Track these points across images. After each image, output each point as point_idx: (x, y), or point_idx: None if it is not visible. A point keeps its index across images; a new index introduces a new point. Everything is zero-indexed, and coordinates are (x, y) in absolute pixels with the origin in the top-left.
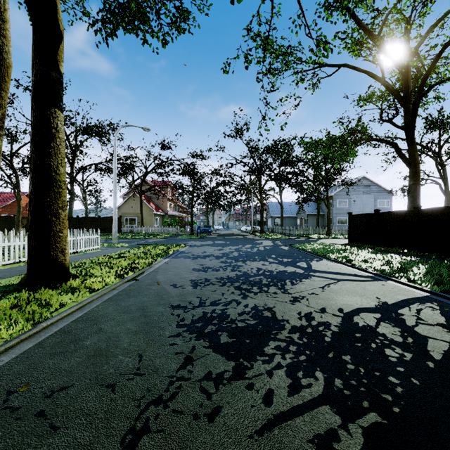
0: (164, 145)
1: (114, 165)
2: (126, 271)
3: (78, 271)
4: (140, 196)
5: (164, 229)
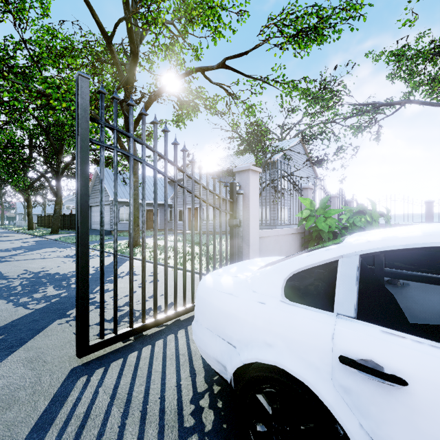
0: None
1: None
2: None
3: None
4: None
5: None
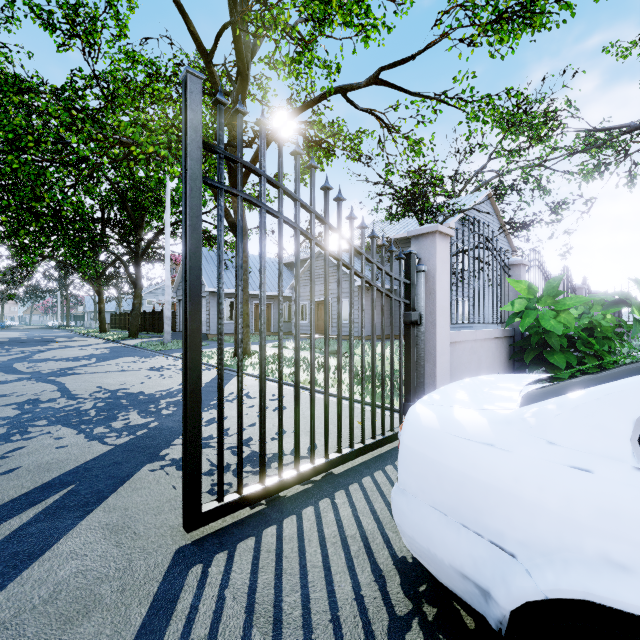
0: None
1: None
2: None
3: None
4: None
5: None
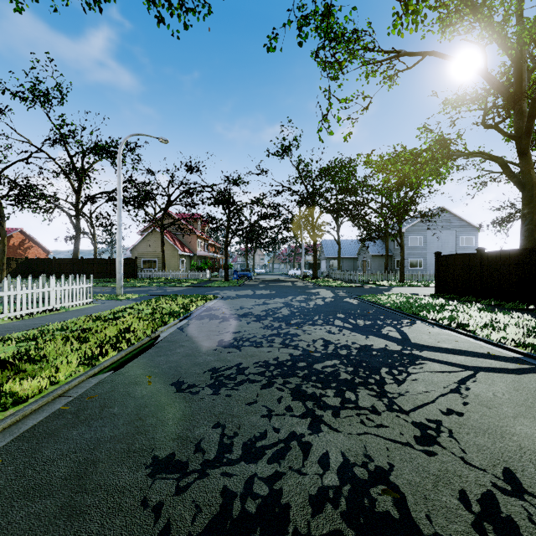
0: (190, 166)
1: (119, 188)
2: (107, 348)
3: (22, 350)
4: (162, 232)
5: (191, 274)
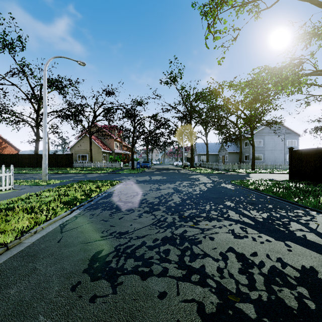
0: (108, 91)
1: (44, 97)
2: None
3: None
4: (90, 136)
5: (109, 164)
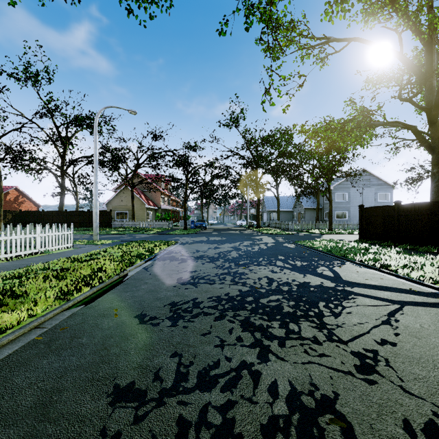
0: (155, 134)
1: (95, 151)
2: (81, 284)
3: (7, 287)
4: (132, 189)
5: (156, 224)
